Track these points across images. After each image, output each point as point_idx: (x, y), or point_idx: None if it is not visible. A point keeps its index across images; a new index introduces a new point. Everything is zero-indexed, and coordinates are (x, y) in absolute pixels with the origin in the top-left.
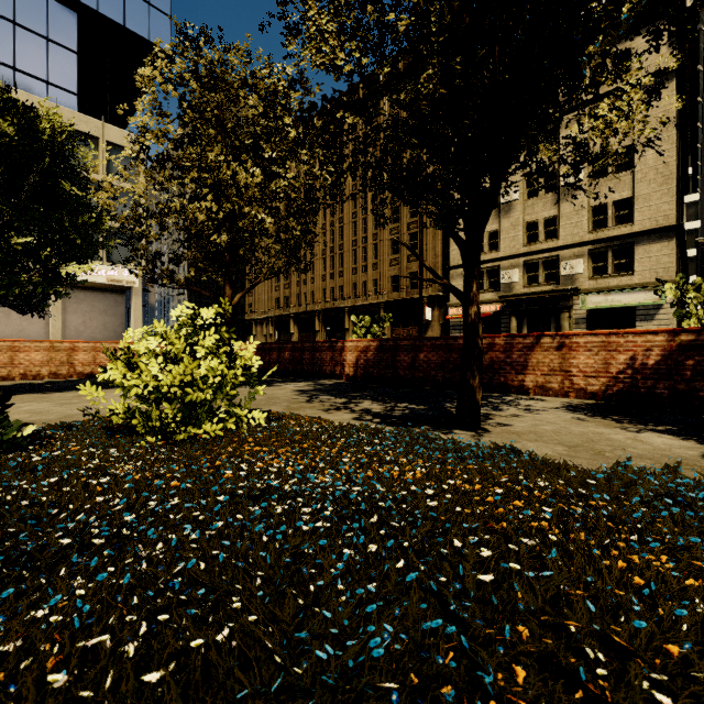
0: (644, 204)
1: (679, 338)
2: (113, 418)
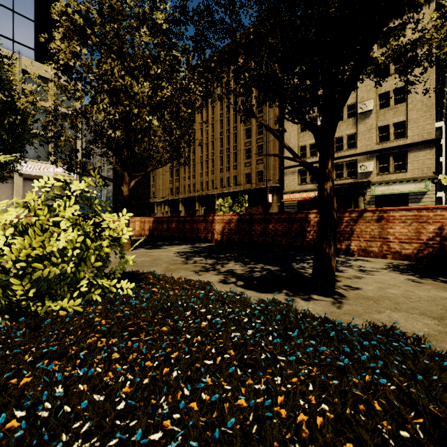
0: (414, 125)
1: None
2: None
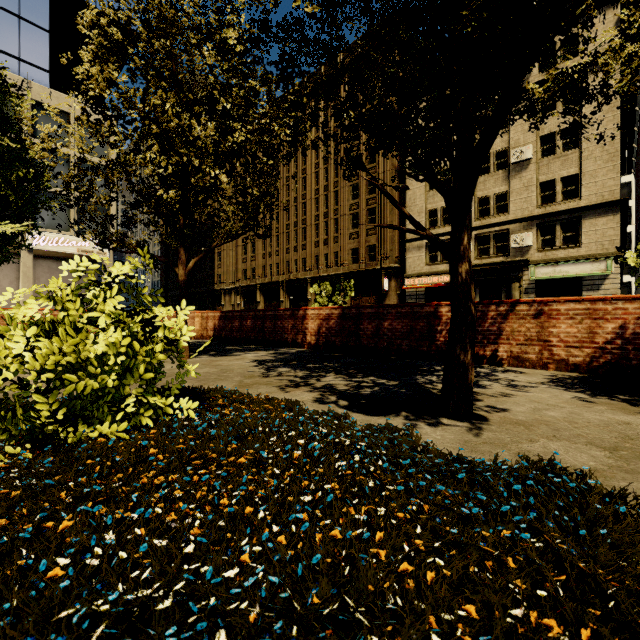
0: (590, 180)
1: None
2: None
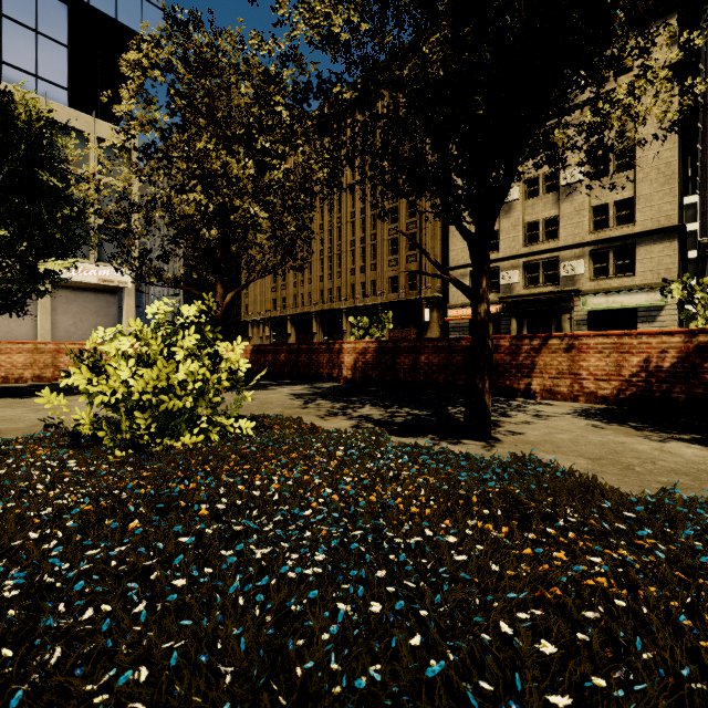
0: (645, 204)
1: (696, 339)
2: (80, 429)
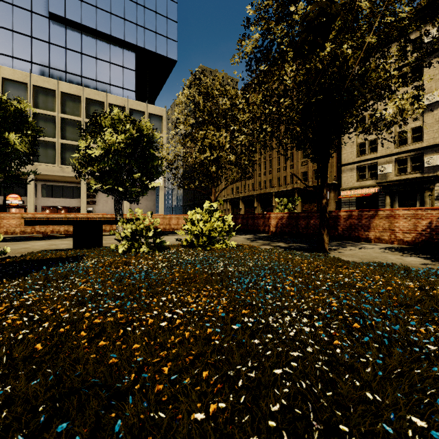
0: None
1: None
2: (185, 242)
